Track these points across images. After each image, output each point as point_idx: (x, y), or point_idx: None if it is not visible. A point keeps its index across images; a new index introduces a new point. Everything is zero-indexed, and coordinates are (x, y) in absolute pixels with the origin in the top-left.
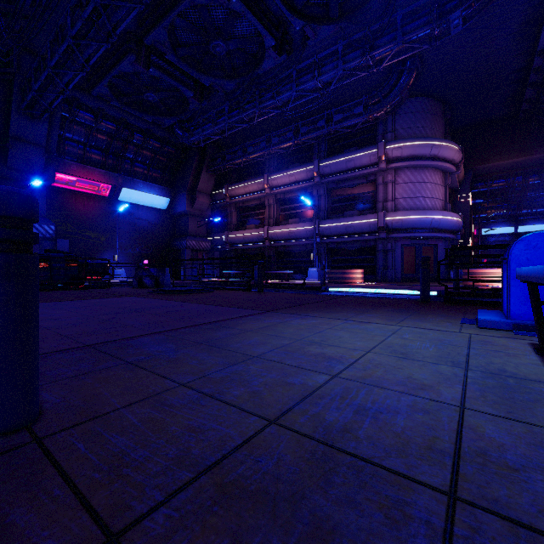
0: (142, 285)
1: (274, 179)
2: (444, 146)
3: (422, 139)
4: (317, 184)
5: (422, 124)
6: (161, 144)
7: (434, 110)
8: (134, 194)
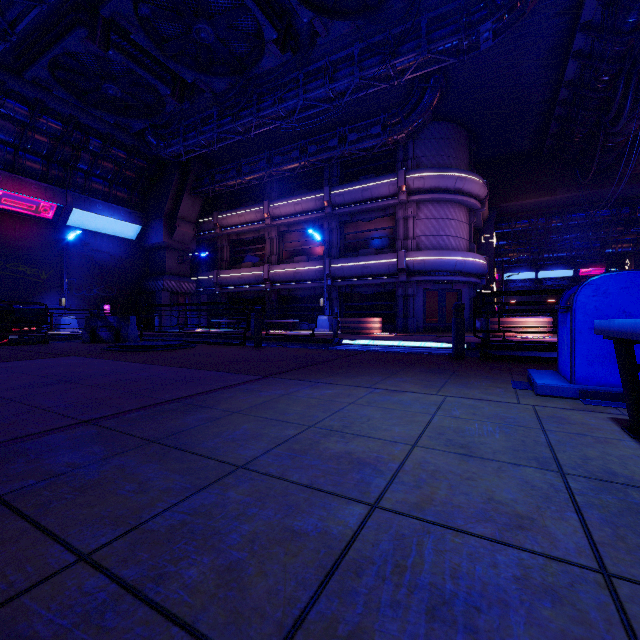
0: (96, 338)
1: (276, 208)
2: (470, 179)
3: (446, 170)
4: (328, 216)
5: (446, 153)
6: (129, 155)
7: (459, 137)
8: (90, 218)
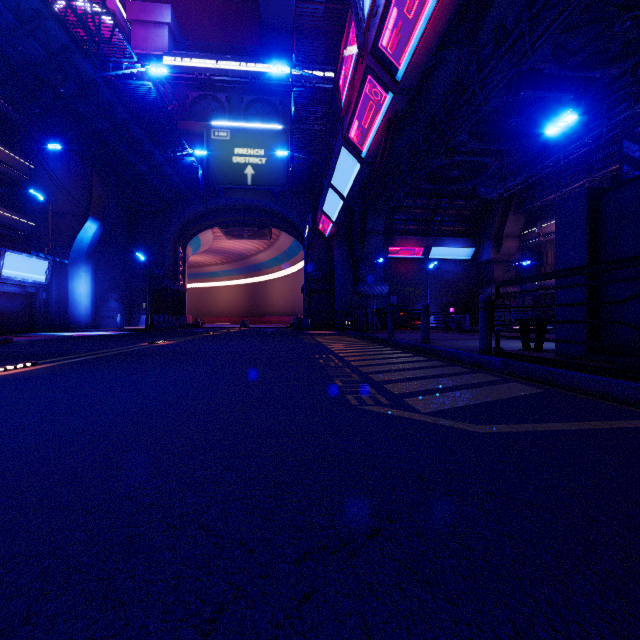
0: (448, 328)
1: None
2: None
3: None
4: None
5: None
6: (465, 202)
7: None
8: (441, 250)
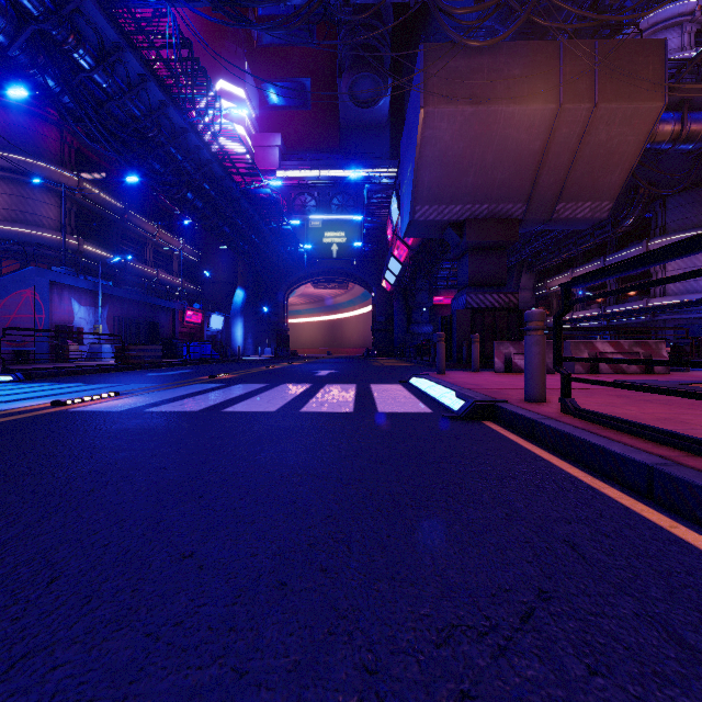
0: None
1: (575, 273)
2: None
3: (681, 233)
4: None
5: (694, 213)
6: None
7: None
8: None
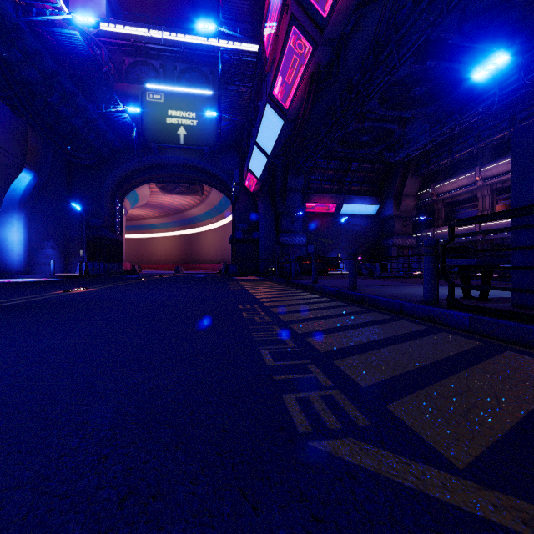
0: (361, 274)
1: (487, 170)
2: None
3: None
4: None
5: None
6: (372, 165)
7: None
8: (351, 207)
